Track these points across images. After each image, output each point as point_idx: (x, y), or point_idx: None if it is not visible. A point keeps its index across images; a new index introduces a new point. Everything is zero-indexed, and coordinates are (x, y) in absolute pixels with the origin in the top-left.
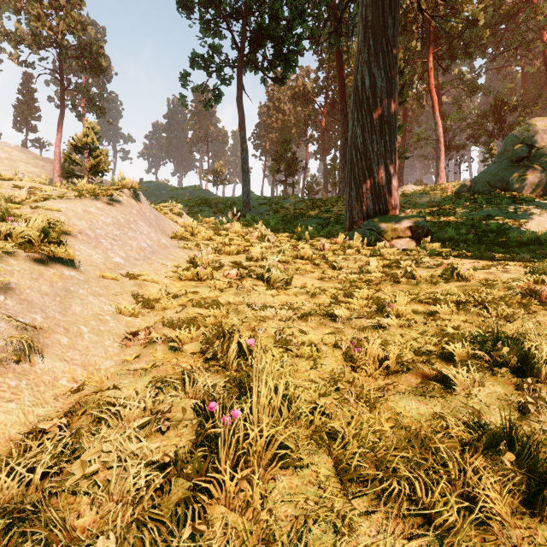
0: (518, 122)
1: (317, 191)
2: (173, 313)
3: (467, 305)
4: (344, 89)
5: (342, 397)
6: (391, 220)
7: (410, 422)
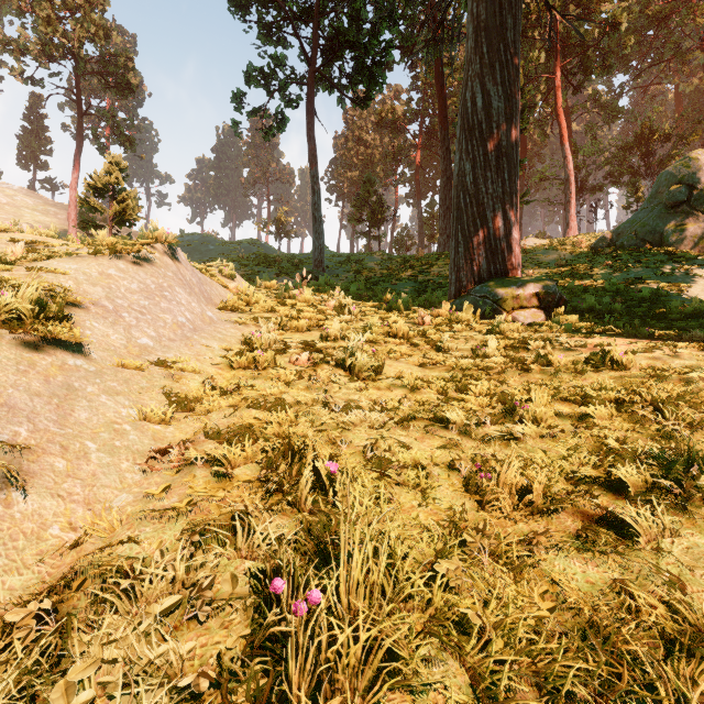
0: (671, 156)
1: (410, 245)
2: (221, 418)
3: (631, 406)
4: (446, 113)
5: (470, 554)
6: (511, 284)
7: (580, 600)
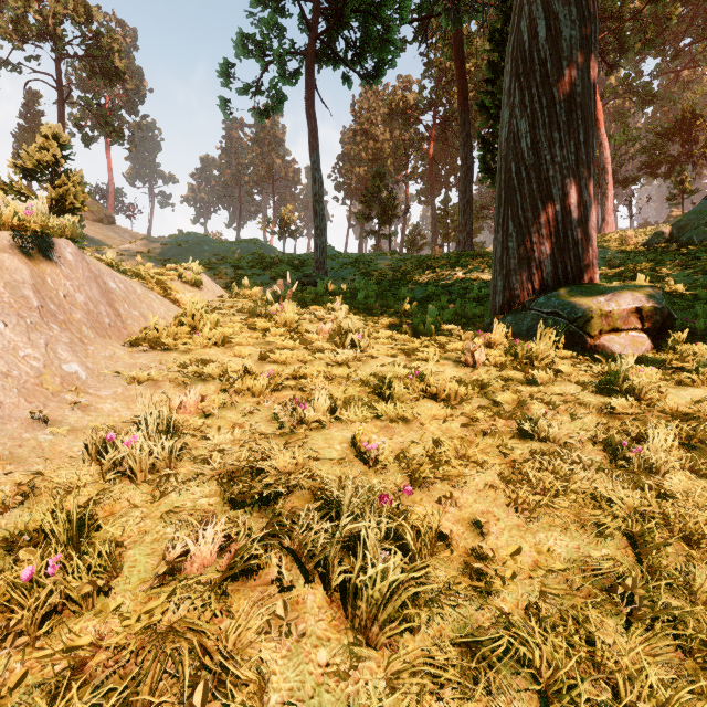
0: None
1: (421, 245)
2: None
3: None
4: (466, 94)
5: None
6: (595, 294)
7: None
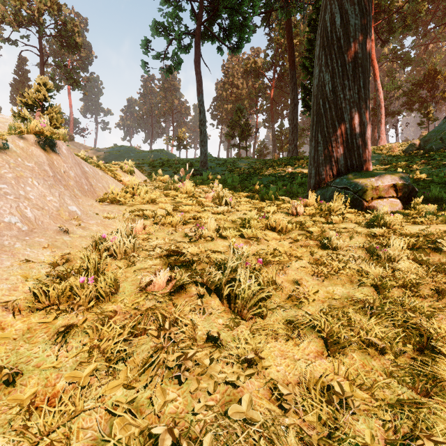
0: None
1: (266, 154)
2: None
3: None
4: (294, 59)
5: None
6: (369, 176)
7: None
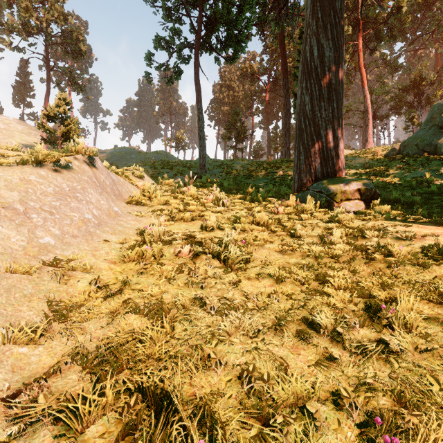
0: (435, 95)
1: (261, 154)
2: (96, 329)
3: None
4: (286, 67)
5: None
6: (339, 182)
7: None
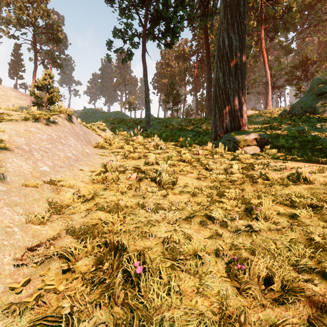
0: (317, 71)
1: (191, 114)
2: (79, 218)
3: (321, 209)
4: (209, 51)
5: None
6: (242, 133)
7: None
